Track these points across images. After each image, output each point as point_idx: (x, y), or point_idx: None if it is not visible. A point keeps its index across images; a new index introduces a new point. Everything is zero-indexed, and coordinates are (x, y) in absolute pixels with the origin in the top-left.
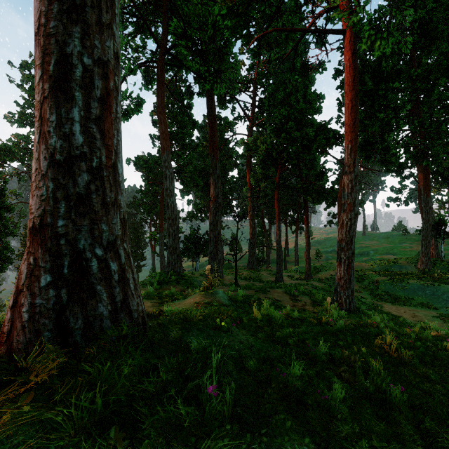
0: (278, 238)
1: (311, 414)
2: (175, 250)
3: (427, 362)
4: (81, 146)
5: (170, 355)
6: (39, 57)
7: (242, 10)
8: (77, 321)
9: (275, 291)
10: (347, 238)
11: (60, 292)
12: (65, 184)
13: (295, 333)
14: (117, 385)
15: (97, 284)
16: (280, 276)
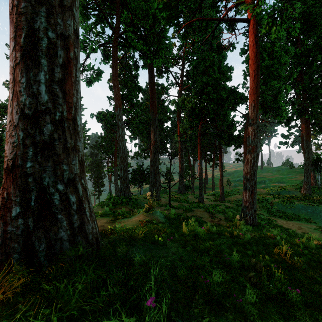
0: (200, 171)
1: (230, 315)
2: (125, 180)
3: (314, 266)
4: (46, 103)
5: (118, 268)
6: (13, 32)
7: (174, 5)
8: (41, 245)
9: (198, 210)
10: (251, 172)
11: (28, 221)
12: (33, 133)
13: (214, 245)
14: (71, 301)
15: (59, 213)
16: (201, 199)
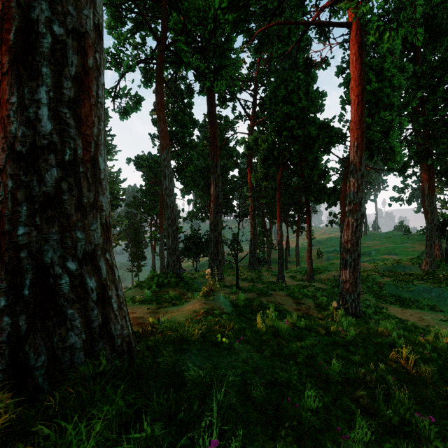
0: (279, 238)
1: None
2: (174, 251)
3: None
4: (50, 135)
5: (161, 390)
6: None
7: (243, 4)
8: (39, 357)
9: (277, 294)
10: (353, 240)
11: (18, 320)
12: (28, 181)
13: (303, 347)
14: None
15: (68, 307)
16: (281, 277)
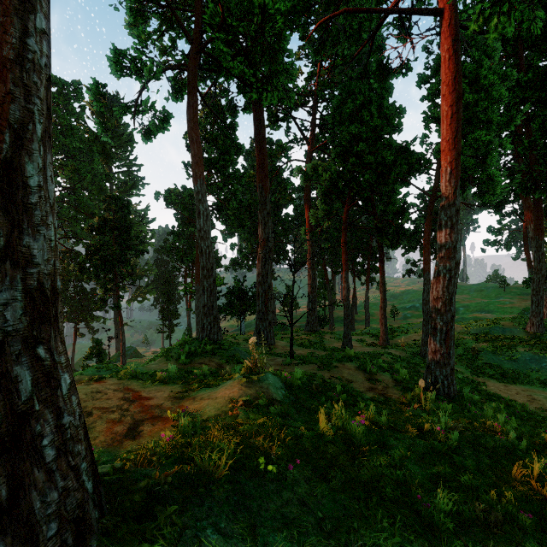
0: (345, 292)
1: None
2: (210, 310)
3: None
4: None
5: None
6: None
7: None
8: None
9: (344, 366)
10: (445, 297)
11: None
12: None
13: (390, 463)
14: None
15: None
16: (348, 342)
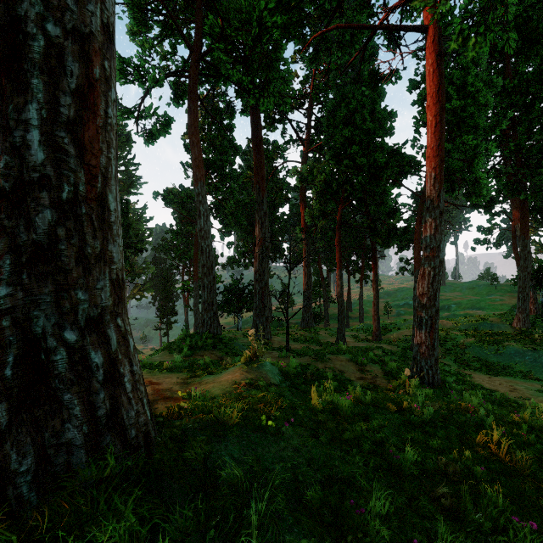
0: (339, 289)
1: None
2: (210, 305)
3: None
4: (42, 166)
5: (188, 495)
6: None
7: (295, 4)
8: (24, 459)
9: (337, 358)
10: (430, 293)
11: None
12: (12, 227)
13: (369, 429)
14: None
15: (65, 391)
16: (342, 337)
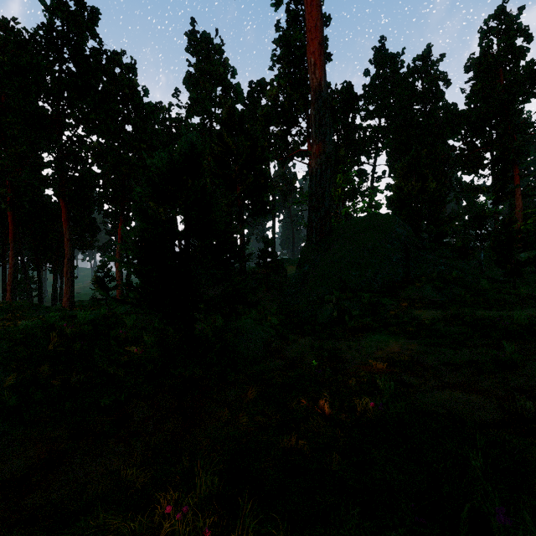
0: (3, 282)
1: None
2: None
3: None
4: None
5: None
6: None
7: None
8: None
9: None
10: (11, 280)
11: None
12: None
13: None
14: None
15: None
16: None
